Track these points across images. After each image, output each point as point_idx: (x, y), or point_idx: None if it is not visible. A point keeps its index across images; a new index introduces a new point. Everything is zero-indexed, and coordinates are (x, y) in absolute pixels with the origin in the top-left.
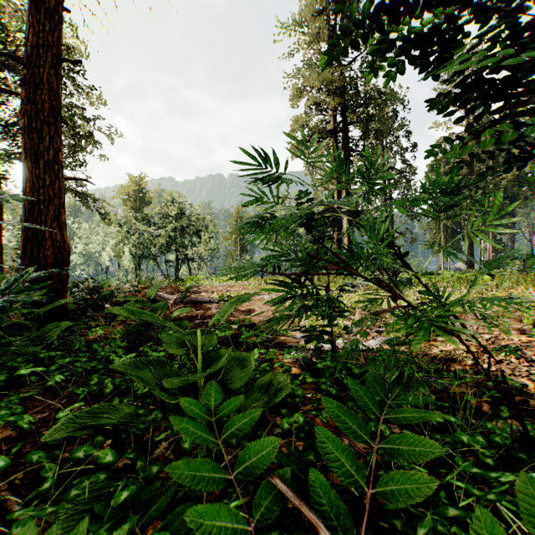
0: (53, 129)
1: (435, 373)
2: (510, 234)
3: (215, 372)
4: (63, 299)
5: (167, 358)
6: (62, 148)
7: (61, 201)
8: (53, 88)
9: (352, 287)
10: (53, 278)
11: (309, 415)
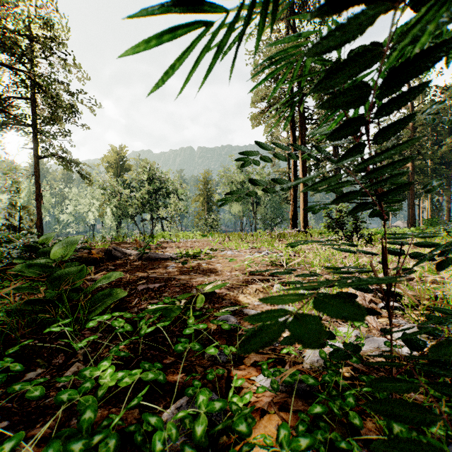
0: None
1: None
2: (446, 196)
3: None
4: None
5: (56, 367)
6: None
7: None
8: None
9: (420, 246)
10: None
11: None
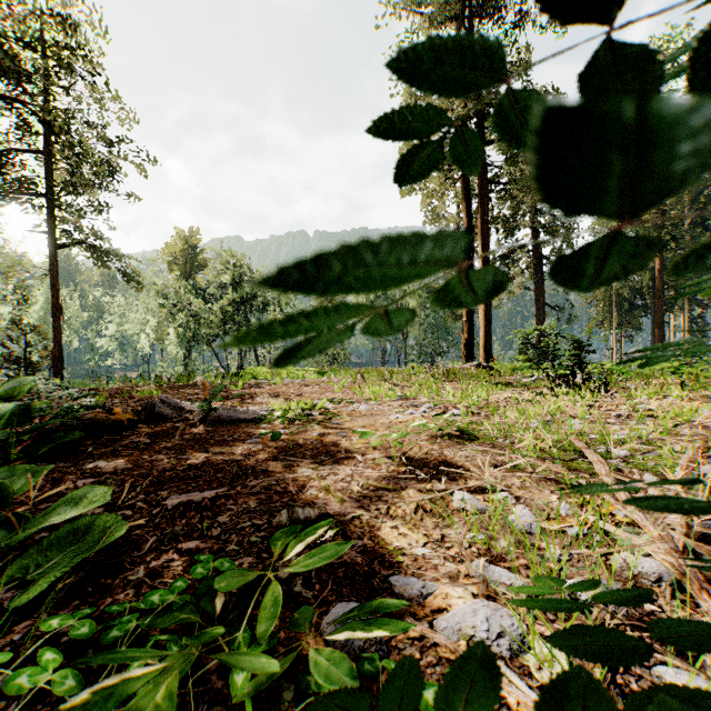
0: None
1: None
2: None
3: None
4: None
5: None
6: None
7: None
8: None
9: None
10: None
11: None
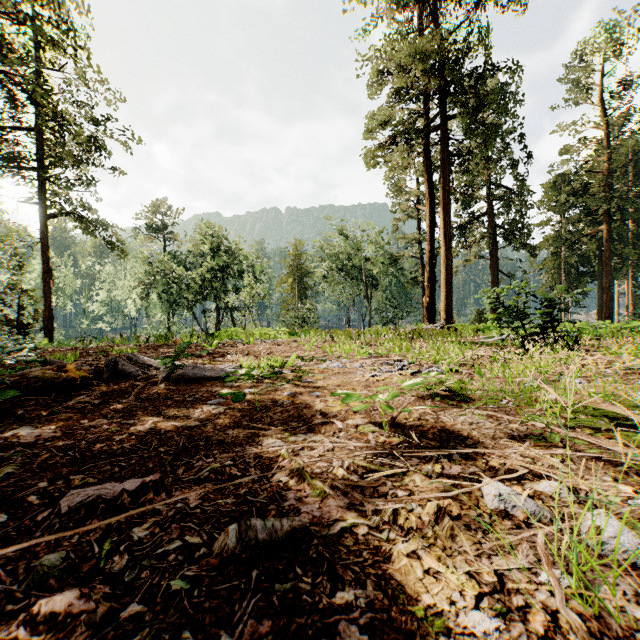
0: None
1: None
2: None
3: None
4: None
5: None
6: None
7: None
8: None
9: None
10: None
11: None
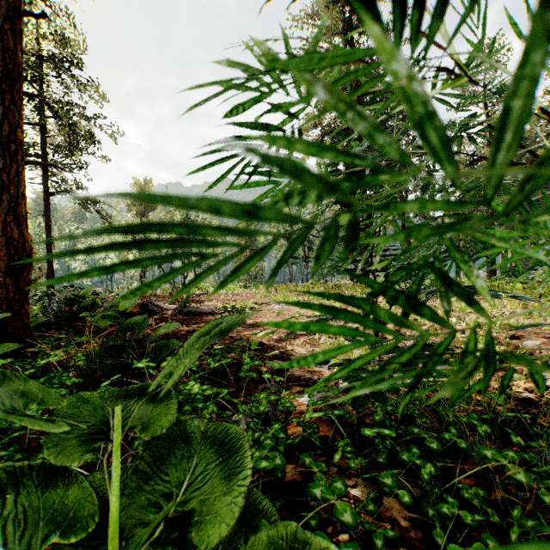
0: (9, 98)
1: (548, 436)
2: None
3: (171, 486)
4: (2, 314)
5: None
6: (22, 124)
7: (21, 189)
8: (9, 47)
9: None
10: (9, 286)
11: (363, 549)
